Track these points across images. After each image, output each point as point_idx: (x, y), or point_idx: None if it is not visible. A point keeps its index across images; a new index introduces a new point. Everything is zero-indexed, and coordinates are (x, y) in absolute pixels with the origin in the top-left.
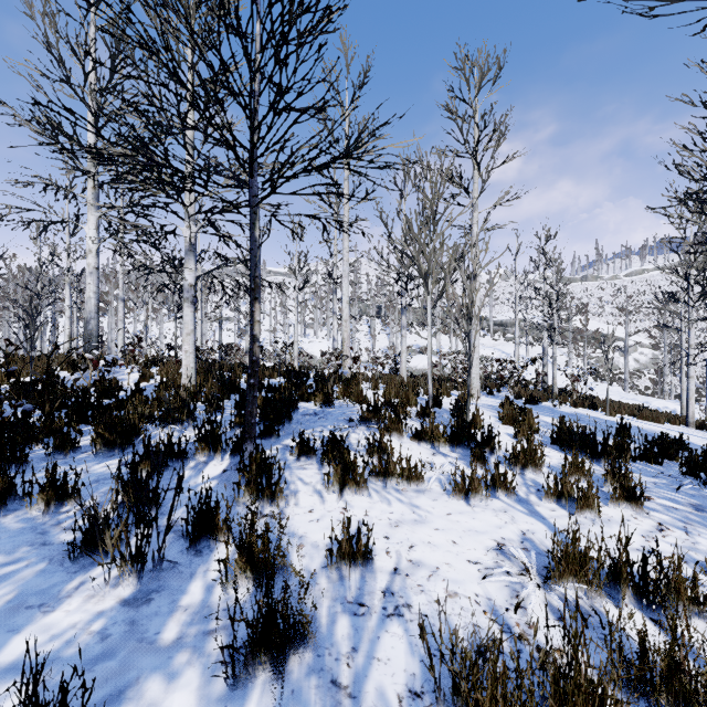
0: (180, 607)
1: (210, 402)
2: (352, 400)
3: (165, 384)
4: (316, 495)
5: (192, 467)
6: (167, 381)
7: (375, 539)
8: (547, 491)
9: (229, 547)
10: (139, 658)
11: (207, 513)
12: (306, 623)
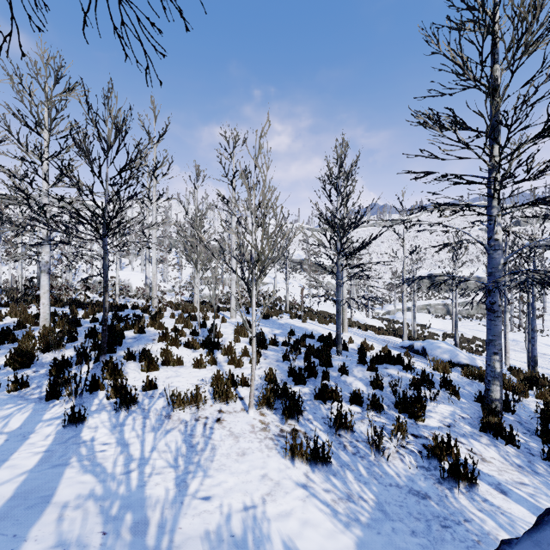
0: (94, 404)
1: (70, 336)
2: (156, 328)
3: (21, 324)
4: (137, 373)
5: (75, 369)
6: (23, 322)
7: (159, 382)
8: (228, 361)
9: (104, 391)
10: (87, 413)
11: (95, 380)
12: (136, 399)
